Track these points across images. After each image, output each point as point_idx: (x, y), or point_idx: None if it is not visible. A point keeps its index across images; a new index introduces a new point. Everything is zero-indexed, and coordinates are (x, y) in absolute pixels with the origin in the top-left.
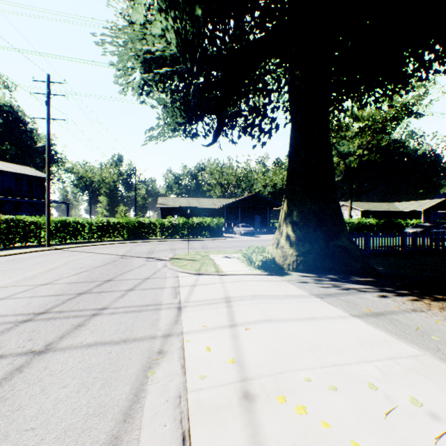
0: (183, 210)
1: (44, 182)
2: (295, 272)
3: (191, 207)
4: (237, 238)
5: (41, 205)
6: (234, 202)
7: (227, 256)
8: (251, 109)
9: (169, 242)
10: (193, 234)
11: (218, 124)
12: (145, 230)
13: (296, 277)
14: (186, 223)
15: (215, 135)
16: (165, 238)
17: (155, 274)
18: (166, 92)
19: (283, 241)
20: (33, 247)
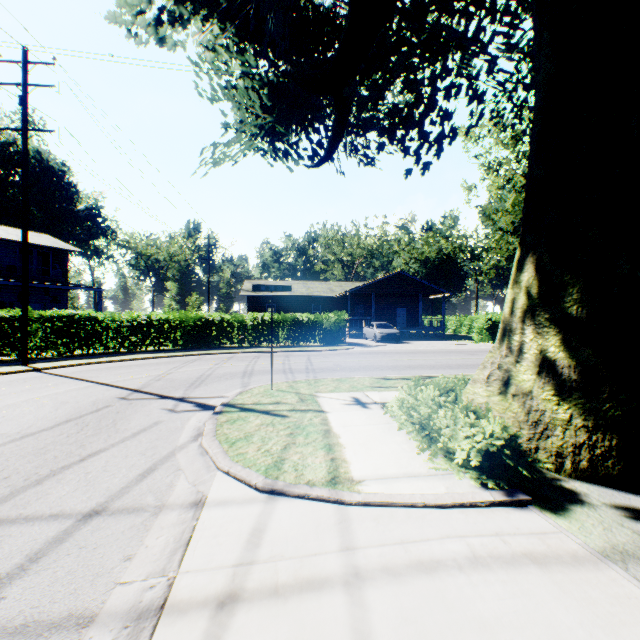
0: (282, 300)
1: (66, 257)
2: (582, 480)
3: (279, 287)
4: (370, 347)
5: (62, 292)
6: (364, 286)
7: (358, 400)
8: (406, 81)
9: (251, 354)
10: (294, 340)
11: (337, 113)
12: (212, 333)
13: (625, 526)
14: (283, 321)
15: (331, 140)
16: (247, 347)
17: (139, 485)
18: (230, 50)
19: (528, 376)
20: None
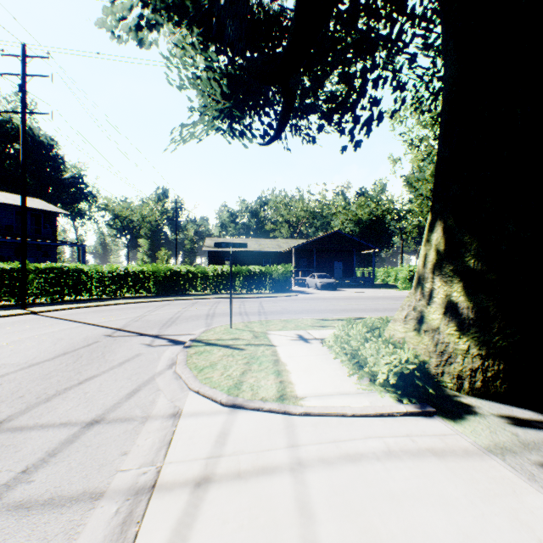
0: (238, 255)
1: (55, 218)
2: (477, 397)
3: (237, 244)
4: (312, 294)
5: (52, 248)
6: (307, 243)
7: (301, 337)
8: (341, 75)
9: (212, 300)
10: (248, 288)
11: (284, 101)
12: (180, 282)
13: (506, 430)
14: (239, 272)
15: (279, 122)
16: (208, 294)
17: (128, 402)
18: (196, 48)
19: (436, 316)
20: (0, 310)
